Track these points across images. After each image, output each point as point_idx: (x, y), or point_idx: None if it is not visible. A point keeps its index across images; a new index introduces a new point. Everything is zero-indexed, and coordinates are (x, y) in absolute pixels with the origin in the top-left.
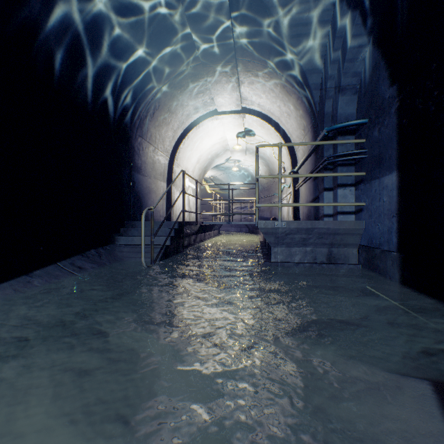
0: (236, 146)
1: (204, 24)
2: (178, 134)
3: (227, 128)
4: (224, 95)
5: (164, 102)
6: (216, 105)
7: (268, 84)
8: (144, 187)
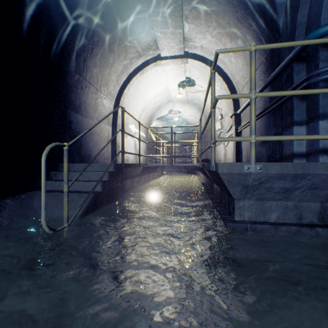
0: (178, 94)
1: None
2: (123, 80)
3: (170, 77)
4: (167, 34)
5: (104, 38)
6: (159, 48)
7: (214, 15)
8: (85, 128)
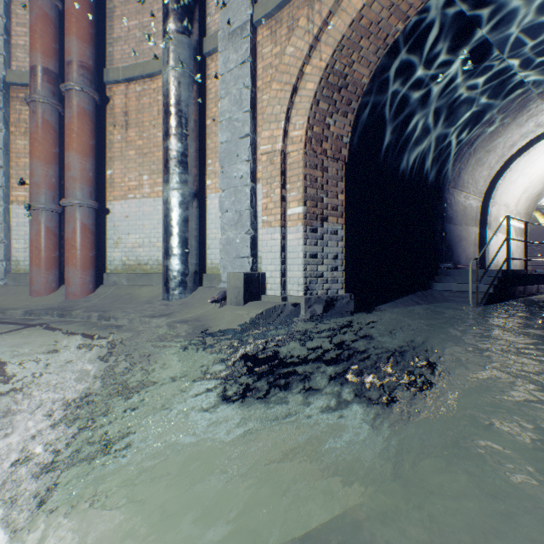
0: None
1: (539, 65)
2: (495, 170)
3: None
4: None
5: (480, 146)
6: None
7: None
8: (454, 236)
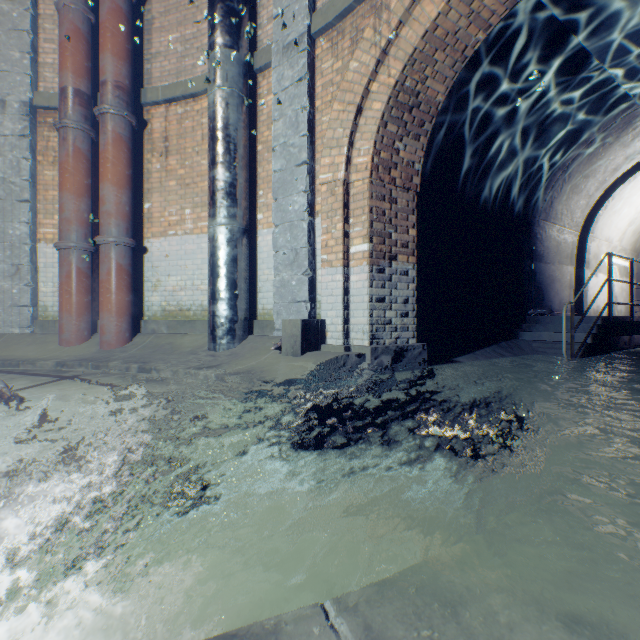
0: None
1: None
2: (594, 198)
3: None
4: None
5: (576, 170)
6: None
7: None
8: (545, 277)
